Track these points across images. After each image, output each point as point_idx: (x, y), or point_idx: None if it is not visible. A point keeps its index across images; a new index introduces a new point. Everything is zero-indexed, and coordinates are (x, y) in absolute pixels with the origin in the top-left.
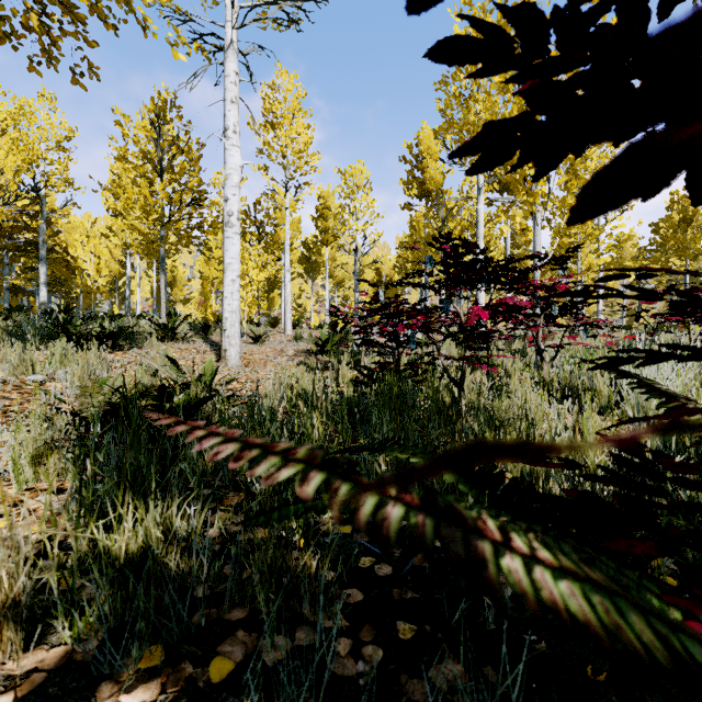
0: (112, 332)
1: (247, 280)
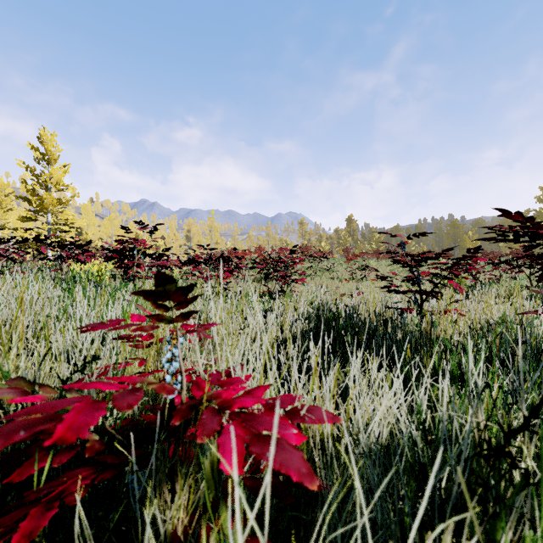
0: None
1: None
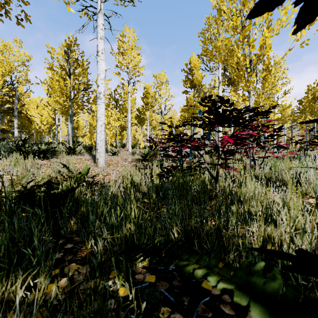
0: (43, 150)
1: (110, 125)
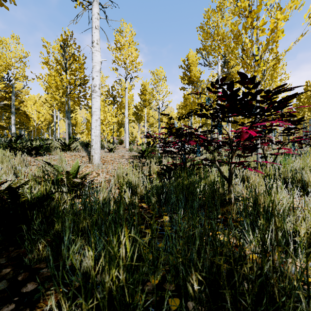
0: (35, 147)
1: (106, 121)
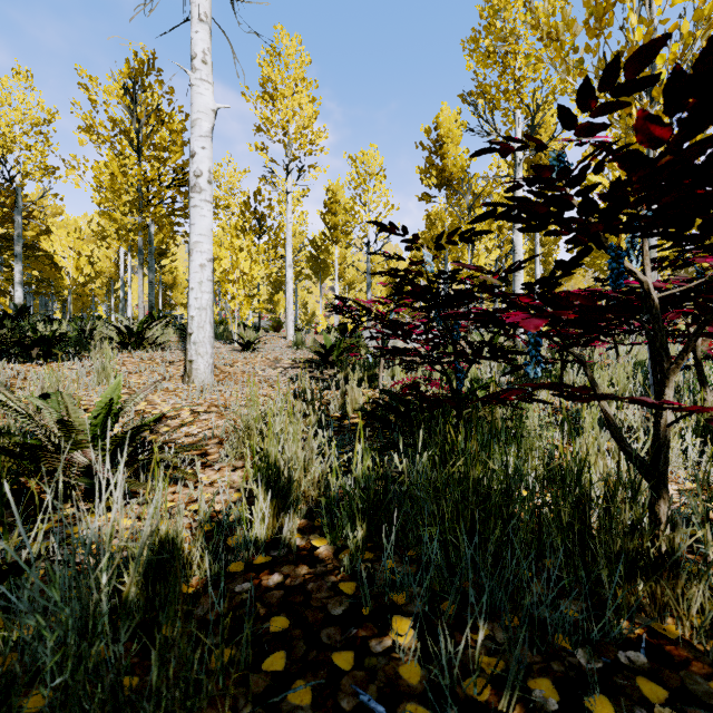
0: (43, 337)
1: (237, 274)
